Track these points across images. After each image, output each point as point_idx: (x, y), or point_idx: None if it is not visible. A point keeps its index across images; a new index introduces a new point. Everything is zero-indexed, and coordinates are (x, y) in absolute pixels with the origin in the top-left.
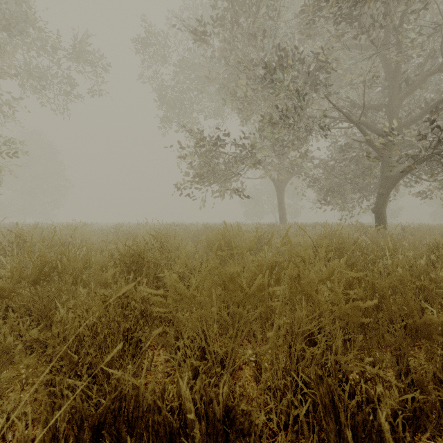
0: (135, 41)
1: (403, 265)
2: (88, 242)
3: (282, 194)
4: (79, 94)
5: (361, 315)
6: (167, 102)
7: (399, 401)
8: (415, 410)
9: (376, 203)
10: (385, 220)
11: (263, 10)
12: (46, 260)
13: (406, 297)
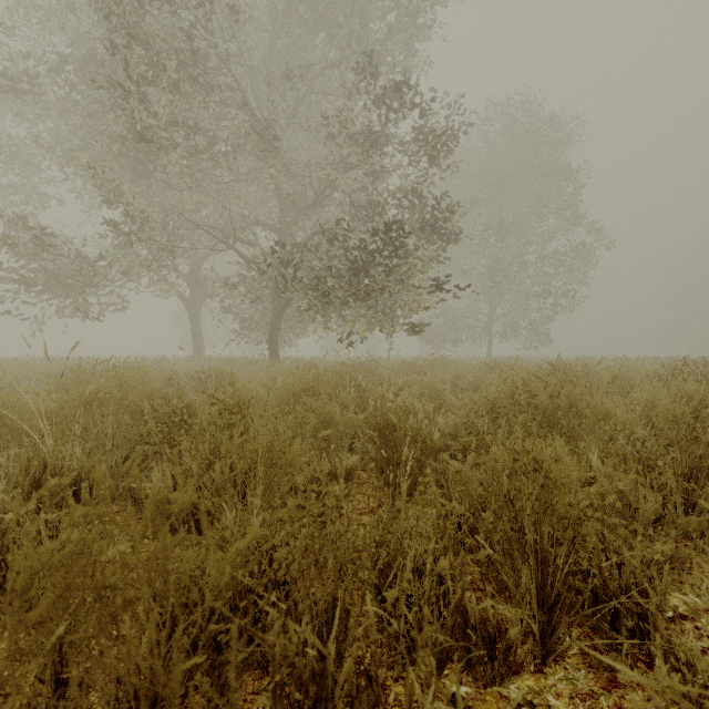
0: None
1: None
2: None
3: (197, 316)
4: None
5: None
6: None
7: None
8: None
9: (269, 334)
10: (277, 353)
11: None
12: None
13: None
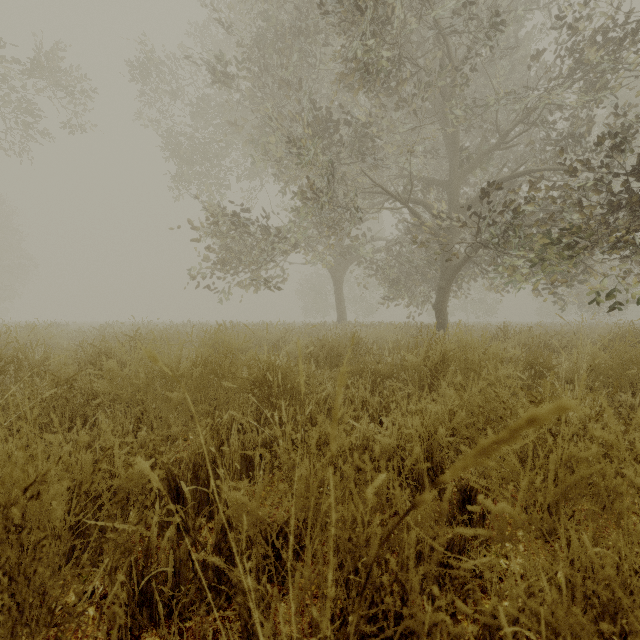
0: (133, 65)
1: (396, 363)
2: (58, 348)
3: (341, 284)
4: (46, 133)
5: (250, 386)
6: (183, 152)
7: (262, 437)
8: (272, 442)
9: (437, 298)
10: (446, 318)
11: (295, 59)
12: (2, 356)
13: (295, 375)
